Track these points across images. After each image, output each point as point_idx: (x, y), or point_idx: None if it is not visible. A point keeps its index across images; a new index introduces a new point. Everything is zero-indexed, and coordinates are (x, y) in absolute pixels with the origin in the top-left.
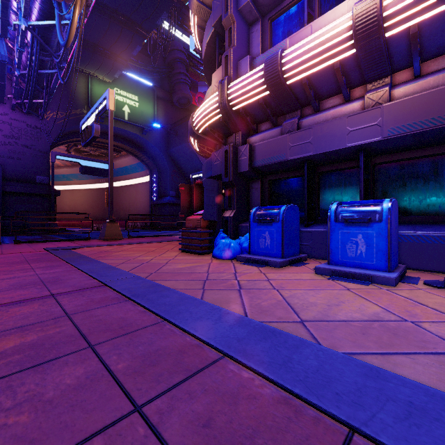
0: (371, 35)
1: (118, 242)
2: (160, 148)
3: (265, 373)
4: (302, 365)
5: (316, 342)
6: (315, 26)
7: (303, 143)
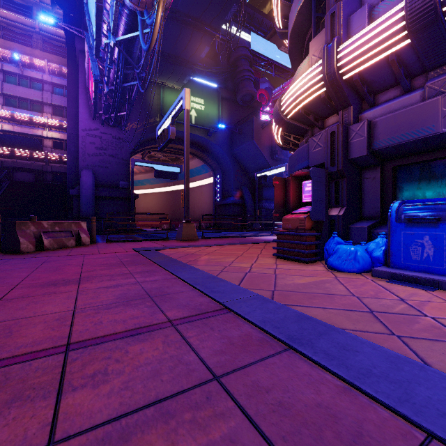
0: None
1: (196, 243)
2: (224, 148)
3: None
4: None
5: None
6: None
7: None
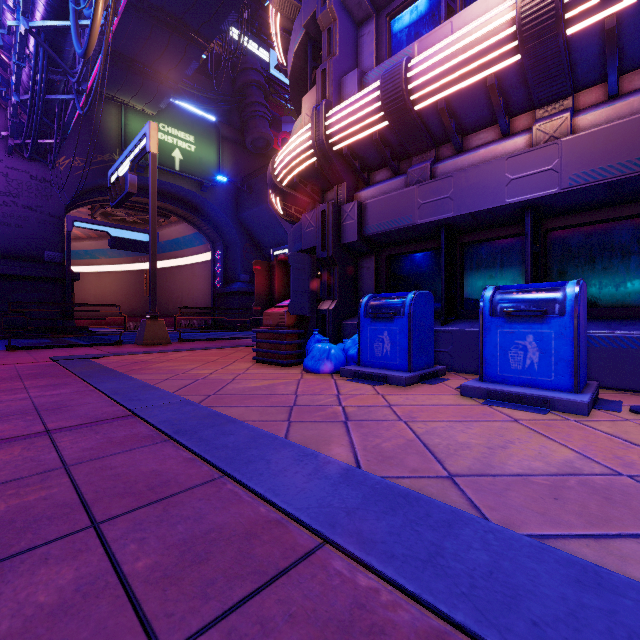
0: (545, 32)
1: (163, 348)
2: (226, 212)
3: (399, 579)
4: (463, 561)
5: (478, 515)
6: (457, 23)
7: (439, 199)
